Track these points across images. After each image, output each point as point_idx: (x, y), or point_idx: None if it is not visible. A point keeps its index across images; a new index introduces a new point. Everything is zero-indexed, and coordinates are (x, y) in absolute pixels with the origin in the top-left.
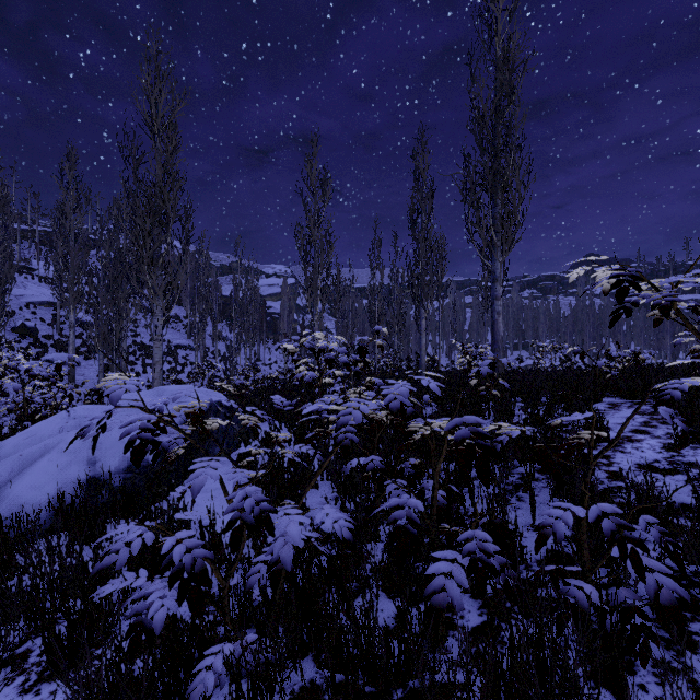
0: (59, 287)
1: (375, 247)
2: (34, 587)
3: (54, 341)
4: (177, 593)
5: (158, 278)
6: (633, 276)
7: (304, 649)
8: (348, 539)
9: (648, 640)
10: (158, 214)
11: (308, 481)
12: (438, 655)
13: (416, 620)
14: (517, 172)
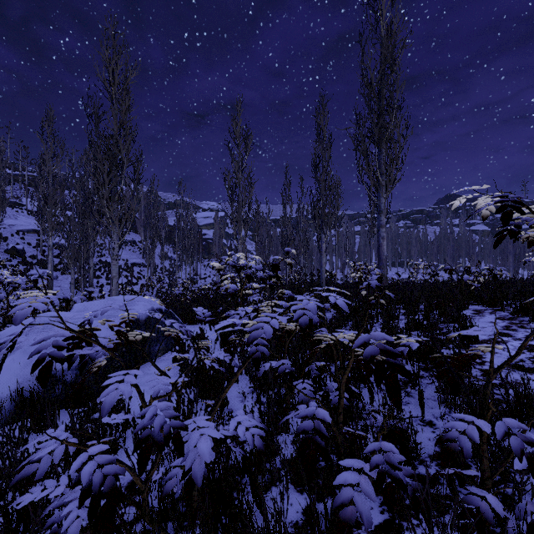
0: (40, 218)
1: (286, 187)
2: None
3: (37, 260)
4: (88, 510)
5: (114, 210)
6: (516, 201)
7: None
8: (259, 448)
9: None
10: (114, 160)
11: (224, 388)
12: None
13: (322, 516)
14: (398, 126)
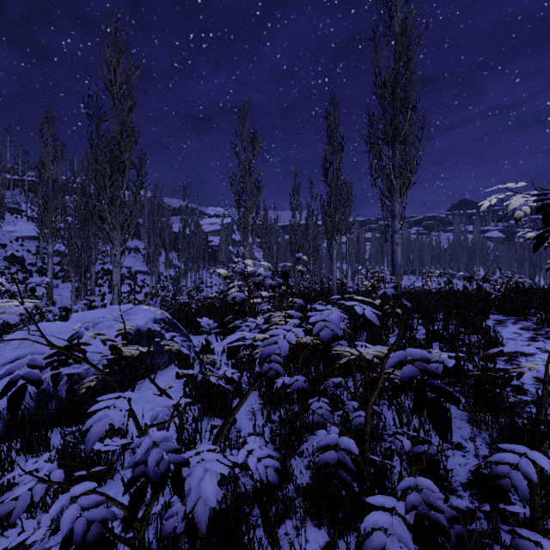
0: (40, 224)
1: (295, 192)
2: None
3: (37, 268)
4: None
5: (116, 215)
6: None
7: None
8: (273, 483)
9: None
10: (116, 163)
11: (232, 410)
12: None
13: None
14: (413, 127)
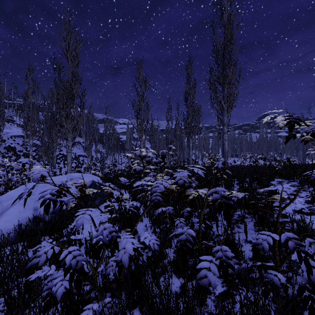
0: (25, 128)
1: (169, 110)
2: (2, 272)
3: (23, 153)
4: (68, 279)
5: (69, 124)
6: (297, 118)
7: (135, 304)
8: (157, 250)
9: (312, 304)
10: (69, 95)
11: (137, 220)
12: (202, 308)
13: (190, 289)
14: (234, 75)
